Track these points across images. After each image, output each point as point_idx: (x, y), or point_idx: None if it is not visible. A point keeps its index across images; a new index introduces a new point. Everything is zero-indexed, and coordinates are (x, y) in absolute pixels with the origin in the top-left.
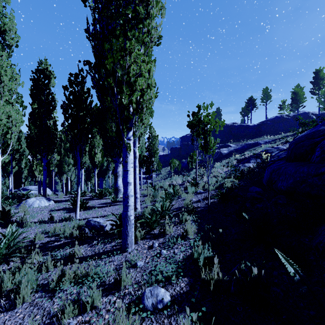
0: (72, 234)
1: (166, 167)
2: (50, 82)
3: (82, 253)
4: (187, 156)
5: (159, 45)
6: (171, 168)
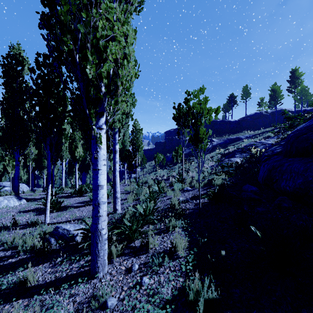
0: (33, 246)
1: (151, 161)
2: (23, 68)
3: (36, 280)
4: (171, 150)
5: (140, 10)
6: (156, 162)
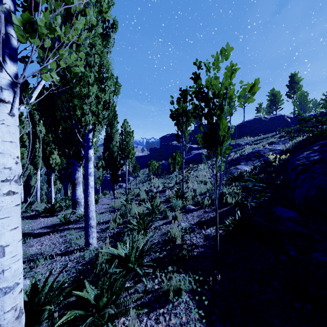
0: None
1: (144, 169)
2: None
3: None
4: (167, 157)
5: None
6: (150, 171)
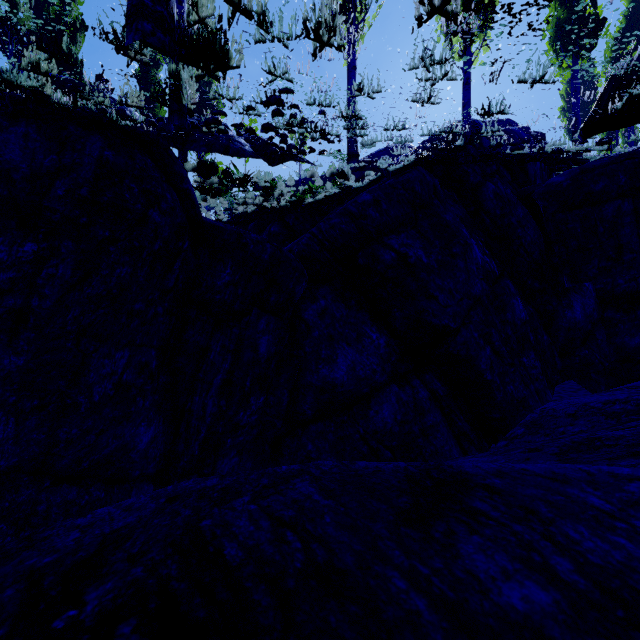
0: None
1: None
2: None
3: None
4: None
5: None
6: None
